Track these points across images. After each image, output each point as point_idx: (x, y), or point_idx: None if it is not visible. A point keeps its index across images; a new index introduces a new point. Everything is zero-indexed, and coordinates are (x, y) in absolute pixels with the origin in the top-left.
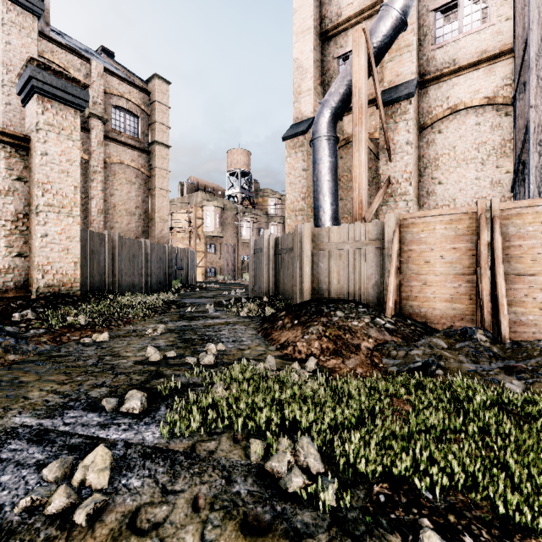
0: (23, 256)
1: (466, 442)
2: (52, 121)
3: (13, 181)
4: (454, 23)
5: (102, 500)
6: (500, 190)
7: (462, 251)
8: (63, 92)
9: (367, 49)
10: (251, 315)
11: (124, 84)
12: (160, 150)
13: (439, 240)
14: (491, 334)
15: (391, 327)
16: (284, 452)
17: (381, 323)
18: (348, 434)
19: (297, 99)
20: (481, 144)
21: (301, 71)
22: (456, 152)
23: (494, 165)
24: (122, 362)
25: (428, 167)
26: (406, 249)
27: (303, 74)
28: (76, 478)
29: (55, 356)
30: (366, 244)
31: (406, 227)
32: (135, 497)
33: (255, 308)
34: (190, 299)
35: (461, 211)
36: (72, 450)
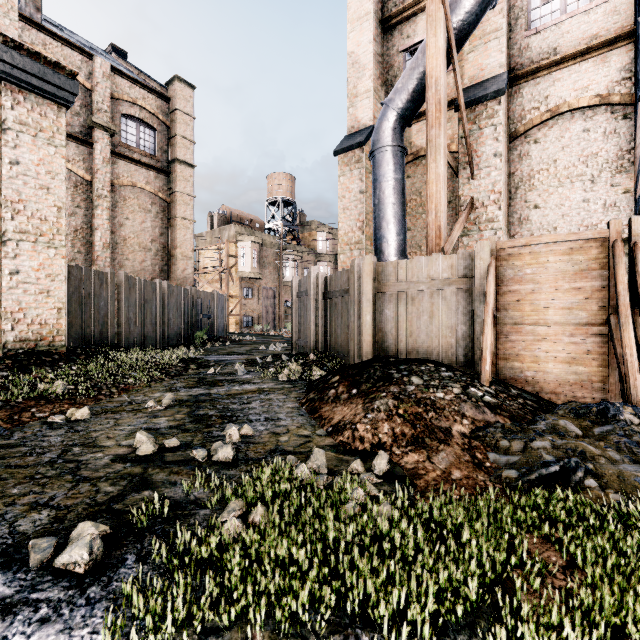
0: None
1: None
2: (25, 119)
3: None
4: (554, 1)
5: None
6: (615, 216)
7: (587, 292)
8: (42, 81)
9: (447, 27)
10: (292, 378)
11: (137, 87)
12: (182, 170)
13: (553, 276)
14: None
15: (493, 400)
16: None
17: (478, 395)
18: None
19: (353, 103)
20: (590, 156)
21: (358, 68)
22: (558, 166)
23: (607, 183)
24: (94, 458)
25: (520, 187)
26: (506, 290)
27: (360, 72)
28: None
29: None
30: (448, 283)
31: (506, 259)
32: None
33: (298, 369)
34: (217, 356)
35: (586, 236)
36: None
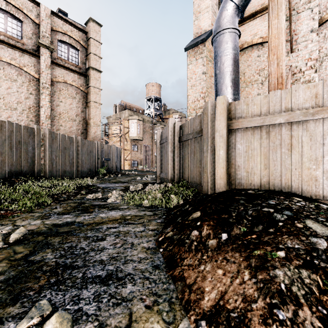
0: None
1: None
2: None
3: None
4: None
5: None
6: None
7: None
8: None
9: None
10: (154, 204)
11: (67, 24)
12: (94, 73)
13: None
14: None
15: None
16: None
17: None
18: None
19: (197, 17)
20: None
21: None
22: None
23: None
24: None
25: (325, 60)
26: None
27: None
28: None
29: None
30: (313, 113)
31: None
32: None
33: (159, 196)
34: (107, 183)
35: None
36: None
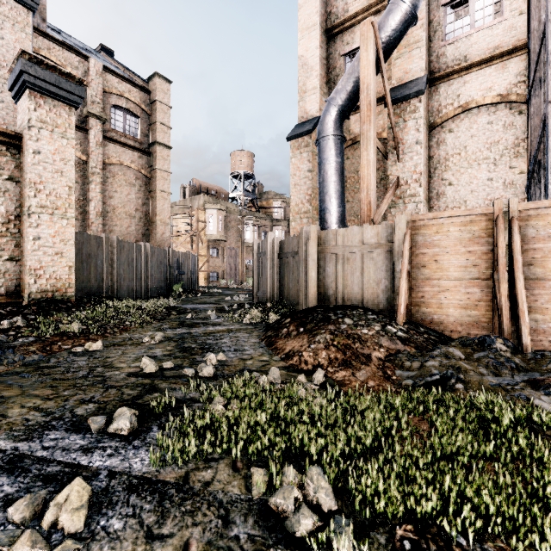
0: (14, 259)
1: (501, 474)
2: (45, 118)
3: (4, 181)
4: (465, 18)
5: (74, 550)
6: (513, 192)
7: (478, 254)
8: (57, 88)
9: (376, 44)
10: (254, 322)
11: (124, 83)
12: (161, 151)
13: (453, 242)
14: (511, 343)
15: (403, 335)
16: (290, 487)
17: (393, 332)
18: (363, 463)
19: (302, 98)
20: (493, 143)
21: (307, 69)
22: (468, 151)
23: (507, 165)
24: (114, 374)
25: (438, 167)
26: (418, 252)
27: (308, 72)
28: (46, 519)
29: (43, 368)
30: (375, 247)
31: (418, 229)
32: (115, 544)
33: (258, 314)
34: (192, 304)
35: (477, 212)
36: (47, 481)
